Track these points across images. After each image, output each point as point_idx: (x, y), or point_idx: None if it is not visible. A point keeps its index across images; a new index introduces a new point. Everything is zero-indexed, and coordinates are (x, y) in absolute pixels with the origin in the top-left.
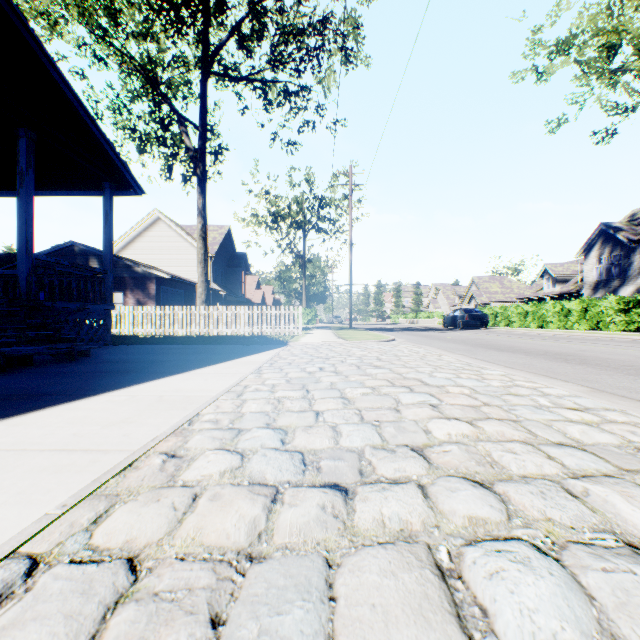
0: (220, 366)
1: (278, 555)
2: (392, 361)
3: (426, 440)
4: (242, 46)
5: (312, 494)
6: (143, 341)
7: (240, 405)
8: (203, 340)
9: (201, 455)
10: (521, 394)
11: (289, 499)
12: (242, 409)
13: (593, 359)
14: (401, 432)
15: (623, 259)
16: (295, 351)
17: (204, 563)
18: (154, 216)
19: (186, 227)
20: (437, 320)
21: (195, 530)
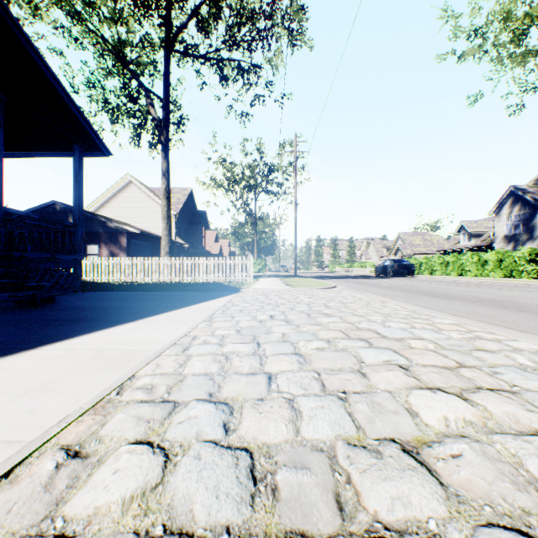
0: (174, 313)
1: None
2: (340, 309)
3: (418, 431)
4: (201, 27)
5: None
6: (110, 288)
7: (183, 363)
8: (165, 287)
9: (111, 455)
10: (491, 349)
11: None
12: (184, 369)
13: (529, 306)
14: (379, 413)
15: (530, 216)
16: (247, 297)
17: None
18: (127, 180)
19: (154, 189)
20: (369, 269)
21: None
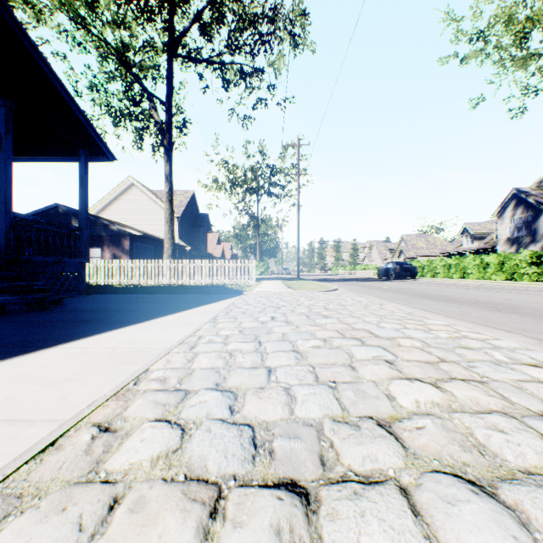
0: (179, 315)
1: None
2: (339, 310)
3: (393, 410)
4: (203, 32)
5: (263, 501)
6: (115, 290)
7: (191, 359)
8: (168, 290)
9: (137, 429)
10: (473, 347)
11: (233, 511)
12: (192, 364)
13: (522, 308)
14: (362, 398)
15: (533, 219)
16: (249, 300)
17: None
18: (129, 182)
19: (156, 192)
20: (372, 272)
21: None
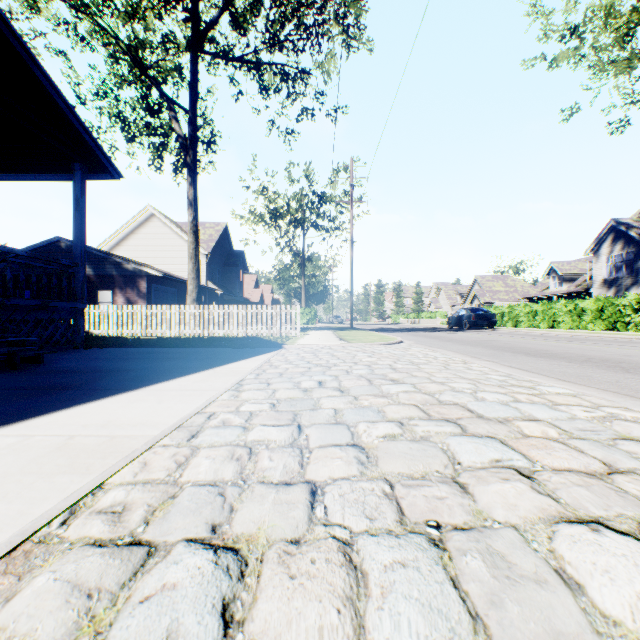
0: (191, 378)
1: None
2: (412, 372)
3: (603, 639)
4: (235, 23)
5: None
6: (121, 343)
7: (183, 462)
8: (189, 342)
9: None
10: None
11: None
12: (181, 474)
13: None
14: (510, 583)
15: (635, 256)
16: (290, 356)
17: None
18: (148, 212)
19: (182, 224)
20: (440, 320)
21: None
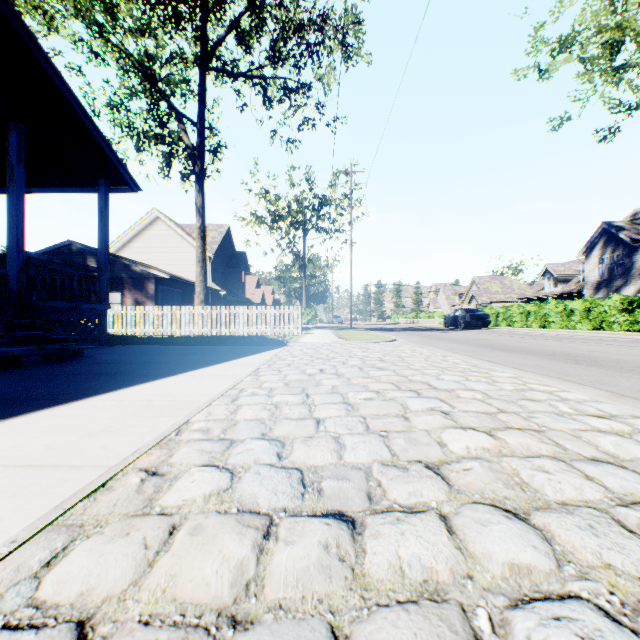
0: (216, 367)
1: (269, 620)
2: (396, 362)
3: (442, 455)
4: (241, 42)
5: (312, 526)
6: (139, 341)
7: (234, 411)
8: (201, 340)
9: (185, 473)
10: (538, 399)
11: (285, 533)
12: (236, 416)
13: (604, 360)
14: (412, 445)
15: (625, 258)
16: (295, 352)
17: (172, 632)
18: (153, 215)
19: (185, 226)
20: (438, 320)
21: (167, 579)
